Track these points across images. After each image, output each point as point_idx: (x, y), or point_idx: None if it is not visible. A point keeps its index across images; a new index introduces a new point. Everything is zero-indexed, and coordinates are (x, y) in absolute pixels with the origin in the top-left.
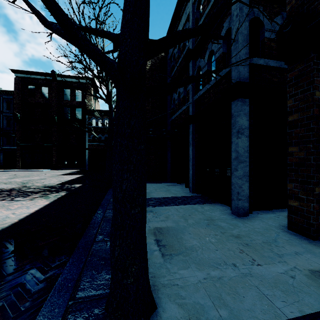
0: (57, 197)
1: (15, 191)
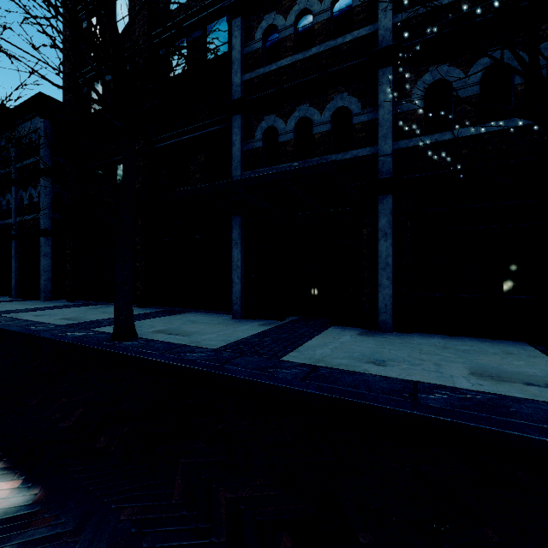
0: None
1: None
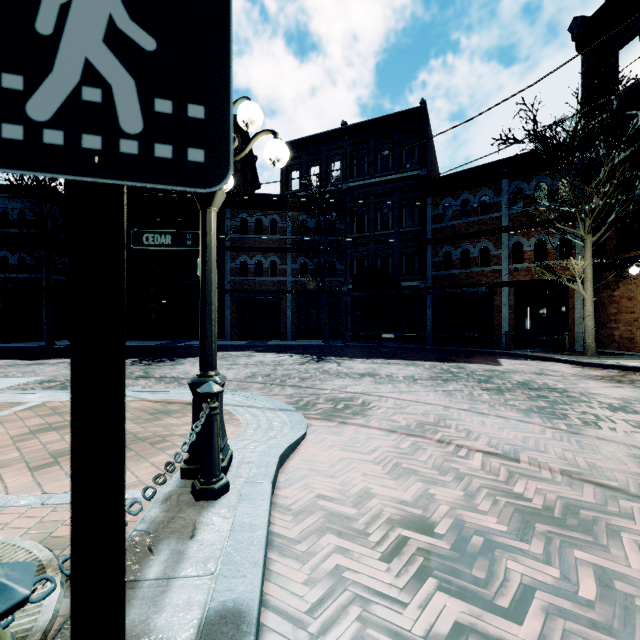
0: None
1: None
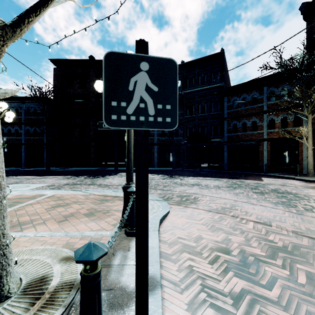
0: None
1: None
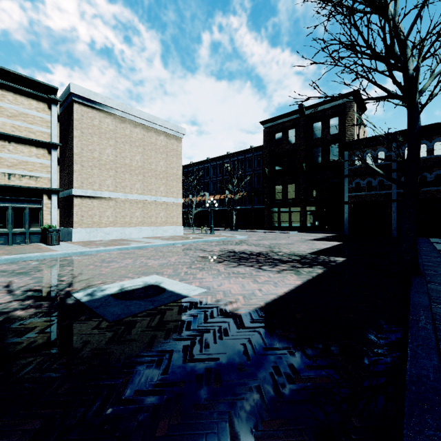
0: (312, 276)
1: (263, 257)
